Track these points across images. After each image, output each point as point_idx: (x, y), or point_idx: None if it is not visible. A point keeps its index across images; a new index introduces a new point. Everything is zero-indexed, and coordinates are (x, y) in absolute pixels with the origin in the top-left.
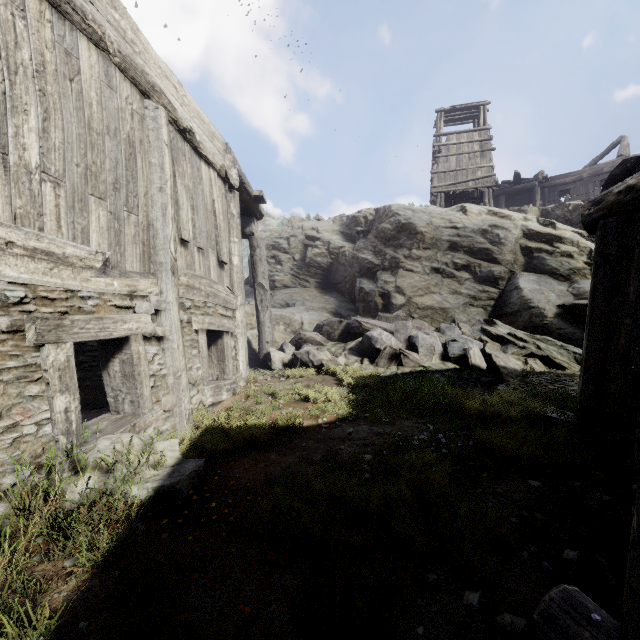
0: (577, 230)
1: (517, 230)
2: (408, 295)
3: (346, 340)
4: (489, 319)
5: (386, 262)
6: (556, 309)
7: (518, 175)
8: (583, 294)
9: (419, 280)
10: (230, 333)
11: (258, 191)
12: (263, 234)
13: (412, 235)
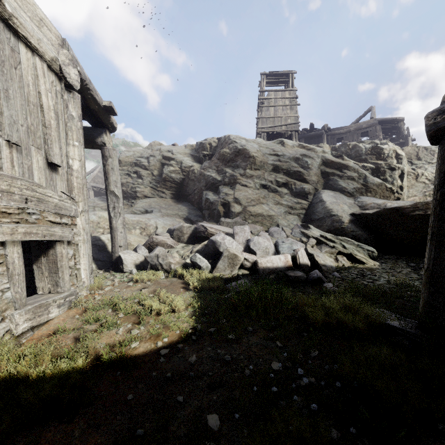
0: (355, 162)
1: (319, 159)
2: (244, 205)
3: (194, 242)
4: (305, 224)
5: (226, 179)
6: (349, 217)
7: (312, 125)
8: (366, 206)
9: (252, 193)
10: (66, 242)
11: (107, 101)
12: (127, 153)
13: (246, 158)
